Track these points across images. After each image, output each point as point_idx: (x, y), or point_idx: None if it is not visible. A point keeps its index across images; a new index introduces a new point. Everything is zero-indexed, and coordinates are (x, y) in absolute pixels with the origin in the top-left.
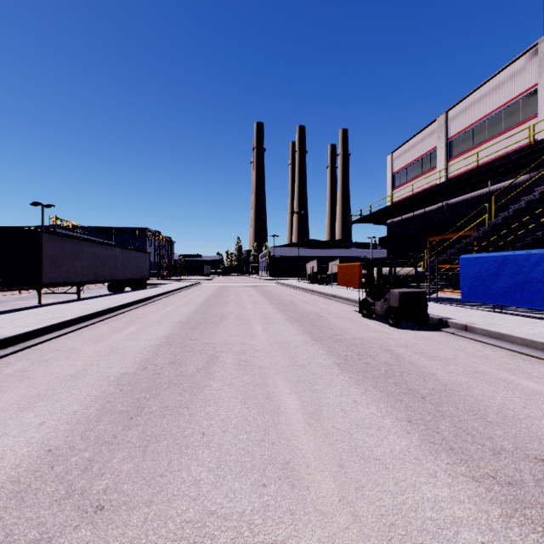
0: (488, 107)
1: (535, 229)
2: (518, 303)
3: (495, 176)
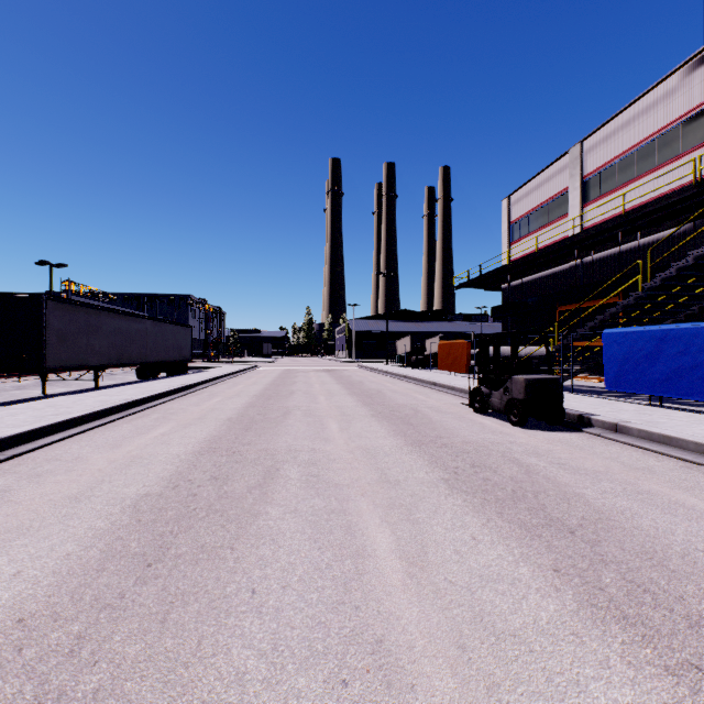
0: (637, 135)
1: (703, 295)
2: (685, 394)
3: (647, 225)
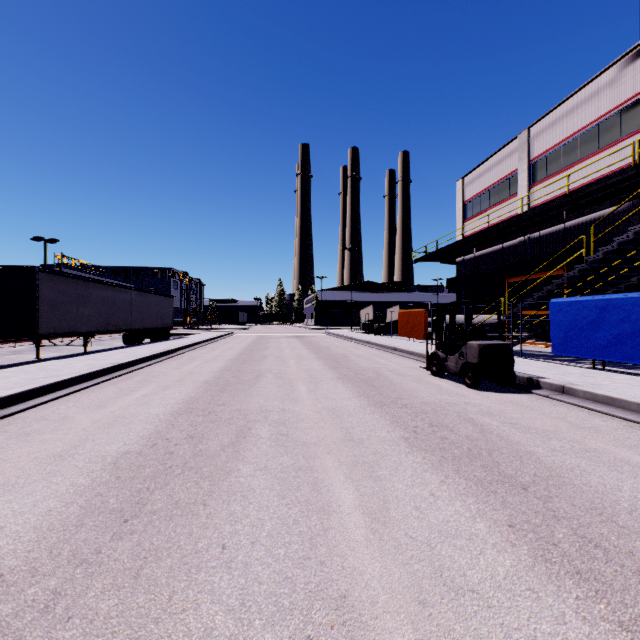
0: (580, 121)
1: None
2: (625, 358)
3: (590, 204)
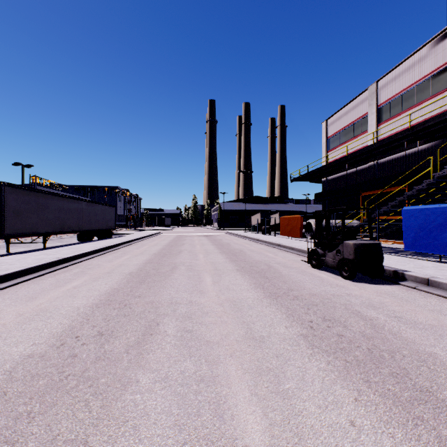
0: (416, 75)
1: None
2: None
3: (425, 136)
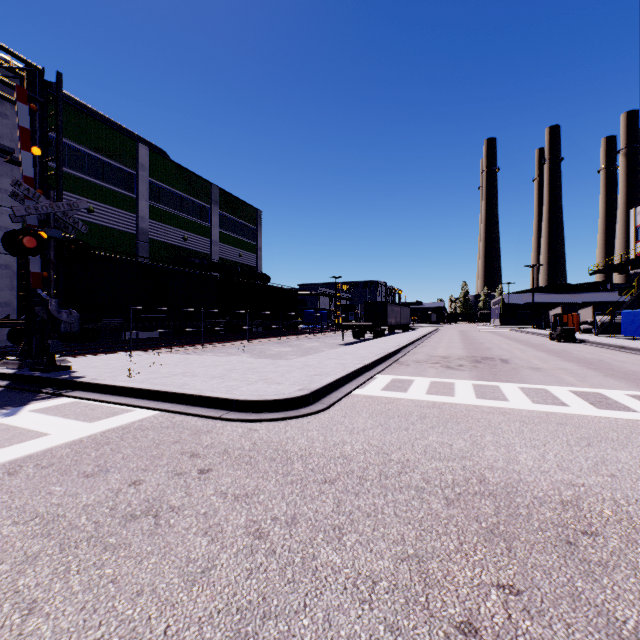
0: None
1: None
2: (638, 335)
3: None
